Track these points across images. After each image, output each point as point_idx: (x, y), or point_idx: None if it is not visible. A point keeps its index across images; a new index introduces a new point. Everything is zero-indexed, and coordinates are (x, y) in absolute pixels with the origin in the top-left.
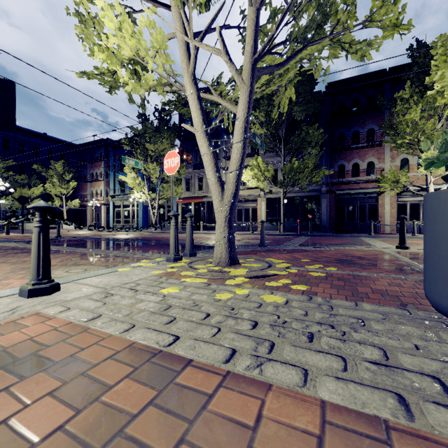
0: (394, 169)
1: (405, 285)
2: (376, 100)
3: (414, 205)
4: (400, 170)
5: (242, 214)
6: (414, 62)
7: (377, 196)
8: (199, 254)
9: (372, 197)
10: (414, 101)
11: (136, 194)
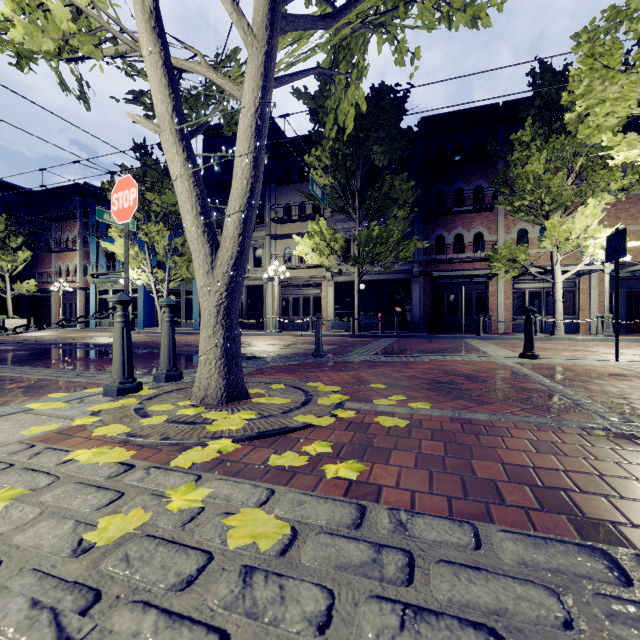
0: (510, 243)
1: (563, 444)
2: (486, 146)
3: (535, 294)
4: (516, 245)
5: (299, 305)
6: (536, 93)
7: (487, 281)
8: (191, 375)
9: (481, 282)
10: (537, 146)
11: (130, 273)
